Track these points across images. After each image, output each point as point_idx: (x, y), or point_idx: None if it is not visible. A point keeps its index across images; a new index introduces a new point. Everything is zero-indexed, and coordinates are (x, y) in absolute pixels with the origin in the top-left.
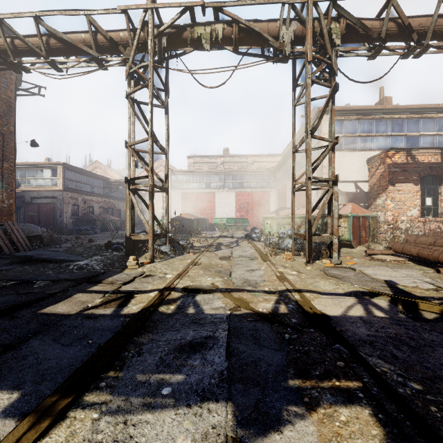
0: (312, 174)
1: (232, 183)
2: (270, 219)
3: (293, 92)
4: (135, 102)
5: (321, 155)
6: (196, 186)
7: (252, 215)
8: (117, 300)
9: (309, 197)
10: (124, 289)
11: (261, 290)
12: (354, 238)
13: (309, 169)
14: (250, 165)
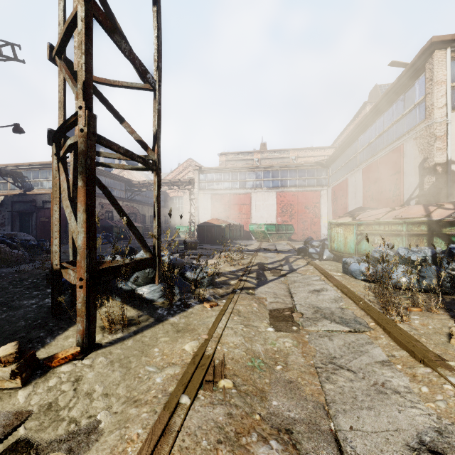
0: None
1: (272, 181)
2: (343, 225)
3: None
4: None
5: None
6: (228, 186)
7: (297, 220)
8: None
9: None
10: None
11: None
12: None
13: None
14: (292, 161)
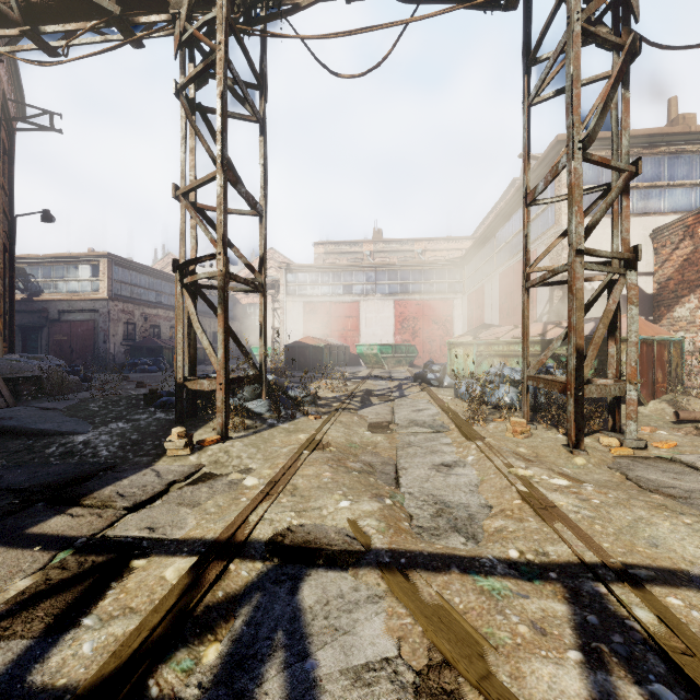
0: (583, 242)
1: (388, 286)
2: (463, 346)
3: (525, 76)
4: (197, 109)
5: (592, 206)
6: (327, 291)
7: (422, 340)
8: (66, 590)
9: (577, 296)
10: (118, 533)
11: (498, 558)
12: (643, 385)
13: (578, 230)
14: (418, 256)
